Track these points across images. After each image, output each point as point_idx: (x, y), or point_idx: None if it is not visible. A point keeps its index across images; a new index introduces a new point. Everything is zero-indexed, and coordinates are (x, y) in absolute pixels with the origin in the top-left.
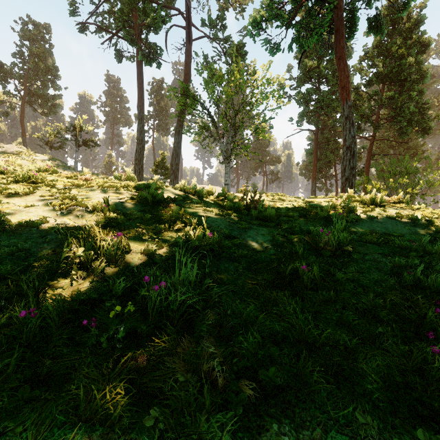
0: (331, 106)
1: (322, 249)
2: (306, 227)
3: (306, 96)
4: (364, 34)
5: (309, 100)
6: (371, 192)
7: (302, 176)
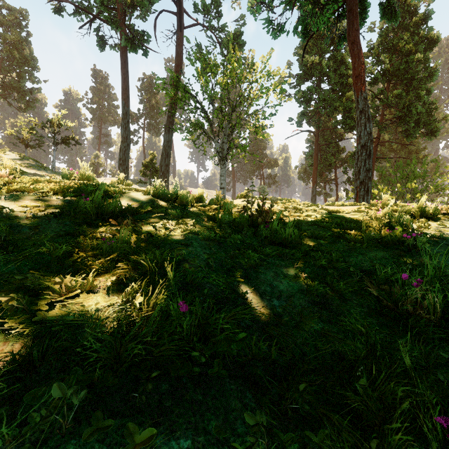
0: (333, 106)
1: (408, 313)
2: (353, 258)
3: (307, 94)
4: (368, 30)
5: (310, 98)
6: (376, 198)
7: (301, 180)
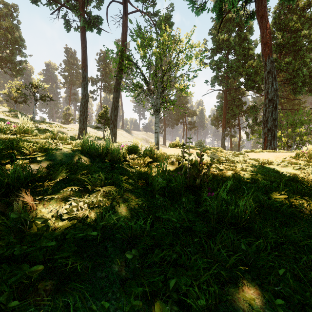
0: (238, 71)
1: None
2: None
3: (218, 63)
4: None
5: (221, 66)
6: None
7: (213, 125)
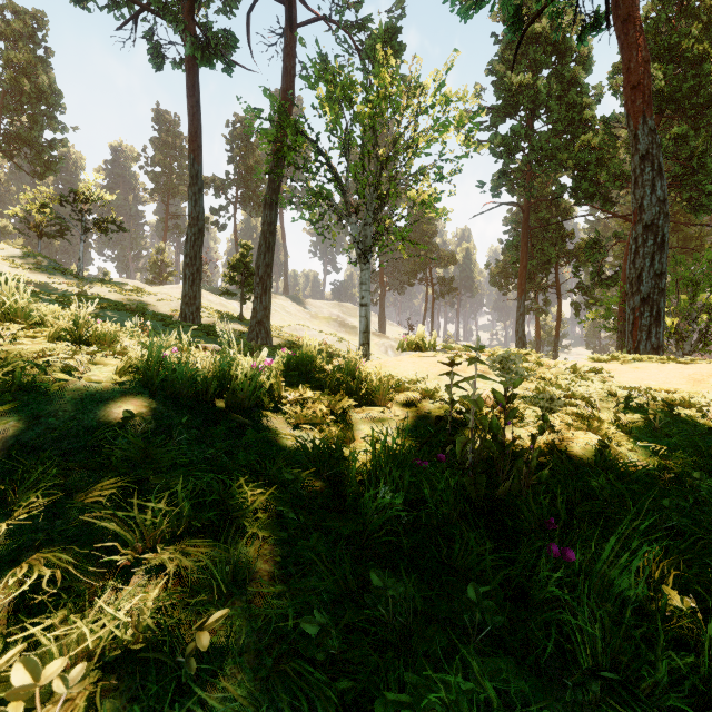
0: (557, 159)
1: None
2: None
3: (510, 140)
4: None
5: (516, 147)
6: None
7: (495, 286)
